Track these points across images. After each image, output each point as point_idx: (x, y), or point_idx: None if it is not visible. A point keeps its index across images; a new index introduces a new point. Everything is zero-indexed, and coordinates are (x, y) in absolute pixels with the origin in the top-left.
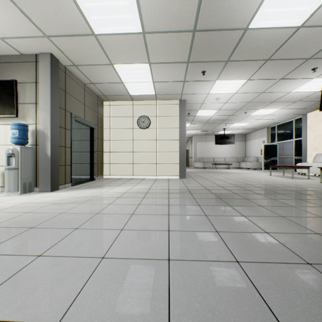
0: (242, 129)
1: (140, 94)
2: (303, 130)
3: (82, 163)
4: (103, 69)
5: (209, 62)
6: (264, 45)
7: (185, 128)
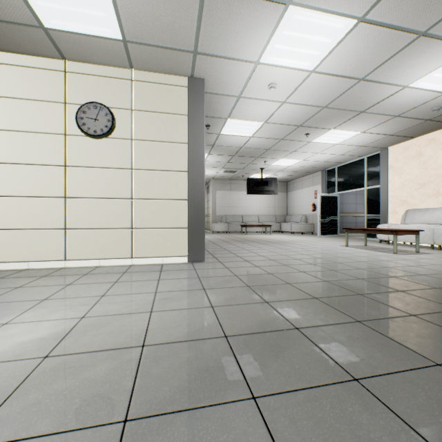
0: (287, 171)
1: (77, 29)
2: (383, 172)
3: None
4: None
5: None
6: None
7: (202, 145)
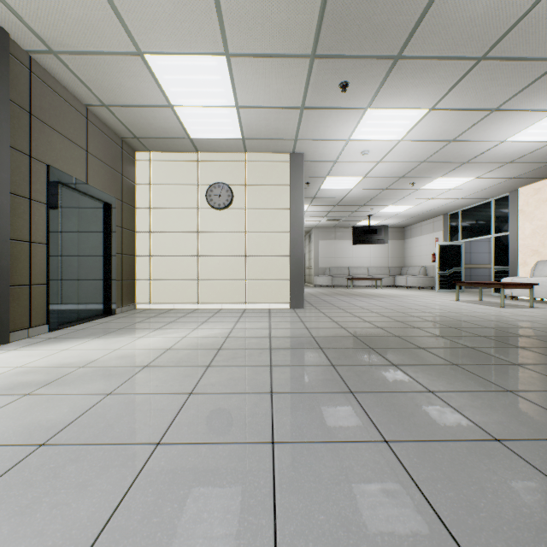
0: (400, 216)
1: (211, 137)
2: (511, 218)
3: (82, 278)
4: (122, 66)
5: (357, 59)
6: (485, 14)
7: (302, 209)
